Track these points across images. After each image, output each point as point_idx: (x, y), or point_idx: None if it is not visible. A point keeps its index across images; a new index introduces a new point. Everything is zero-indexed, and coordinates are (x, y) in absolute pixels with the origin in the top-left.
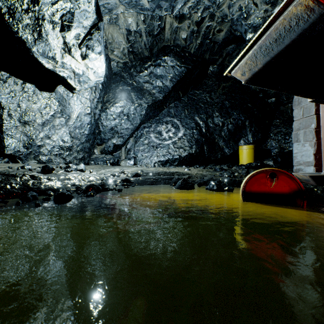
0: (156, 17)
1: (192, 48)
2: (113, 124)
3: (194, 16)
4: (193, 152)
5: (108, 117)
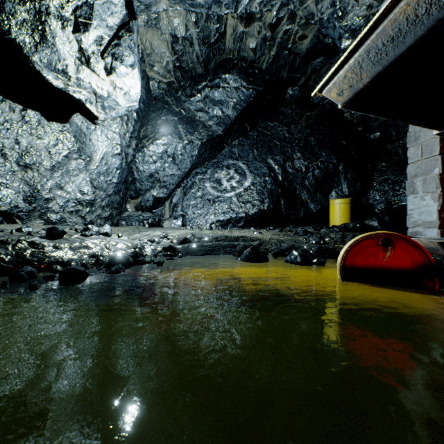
0: (213, 17)
1: (264, 63)
2: (152, 169)
3: (266, 16)
4: (265, 208)
5: (146, 159)
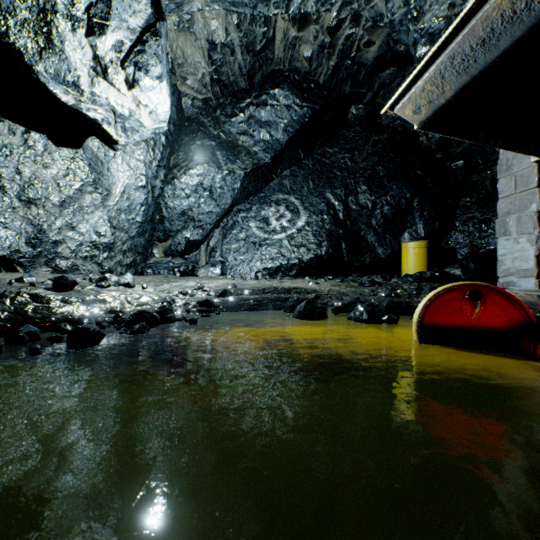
0: (260, 19)
1: (321, 75)
2: (185, 205)
3: (324, 18)
4: (322, 253)
5: (177, 192)
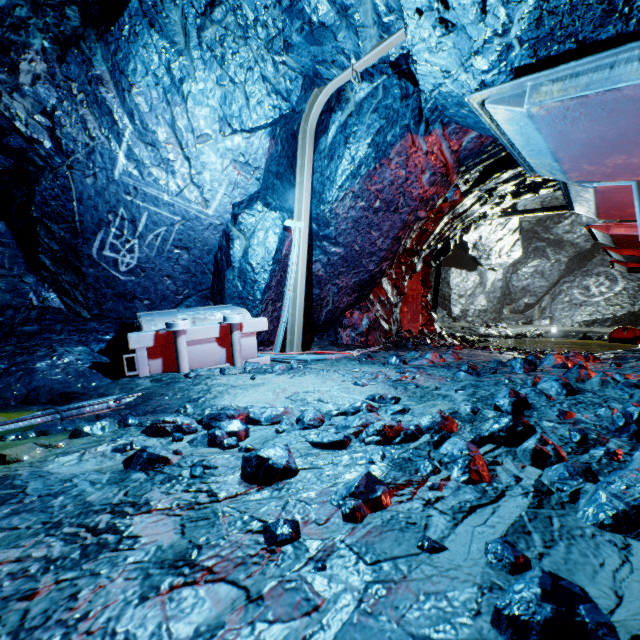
0: None
1: None
2: (524, 284)
3: None
4: (634, 310)
5: (519, 278)
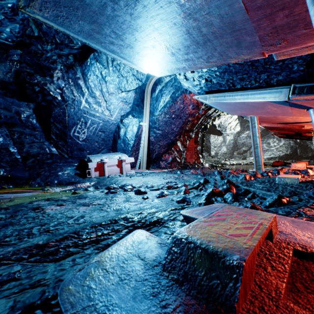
0: None
1: None
2: (242, 141)
3: None
4: (287, 153)
5: (240, 139)
